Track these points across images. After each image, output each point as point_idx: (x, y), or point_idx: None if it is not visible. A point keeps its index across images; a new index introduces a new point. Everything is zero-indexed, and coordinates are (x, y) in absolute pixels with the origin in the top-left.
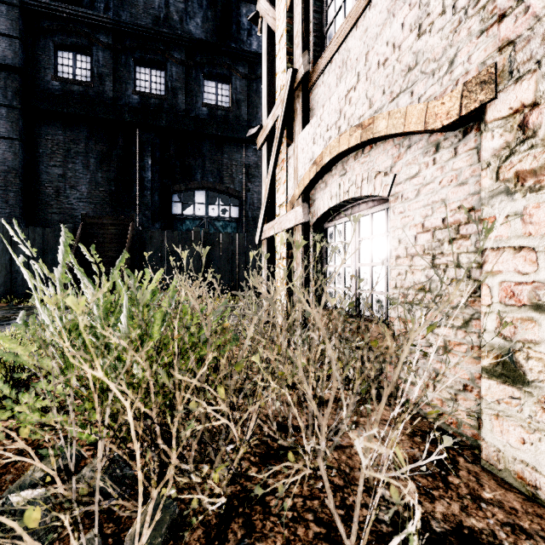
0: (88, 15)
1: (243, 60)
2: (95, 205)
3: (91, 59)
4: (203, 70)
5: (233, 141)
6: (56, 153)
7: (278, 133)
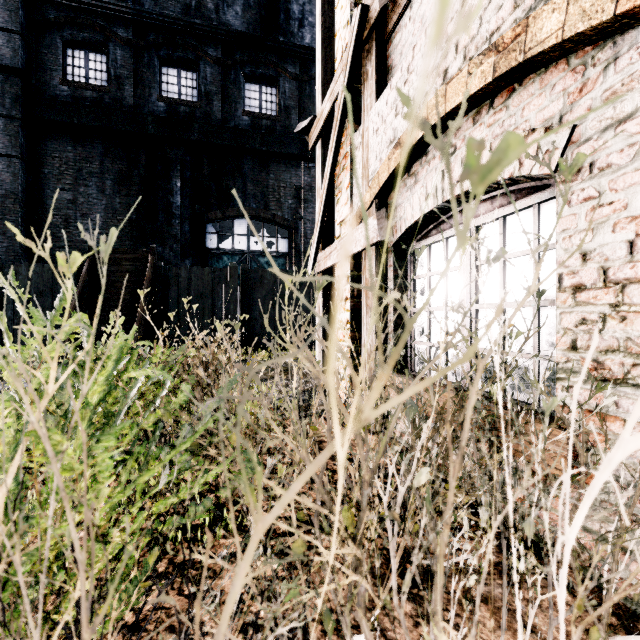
0: (104, 4)
1: (293, 58)
2: None
3: (107, 58)
4: (244, 70)
5: (281, 158)
6: (65, 174)
7: (339, 113)
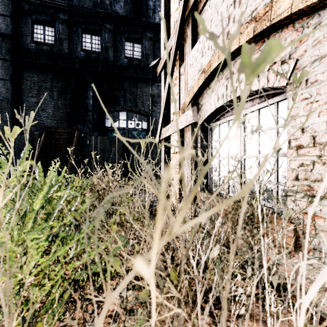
0: (53, 1)
1: (149, 29)
2: (57, 121)
3: (54, 29)
4: (125, 35)
5: (144, 80)
6: (33, 89)
7: (172, 56)
